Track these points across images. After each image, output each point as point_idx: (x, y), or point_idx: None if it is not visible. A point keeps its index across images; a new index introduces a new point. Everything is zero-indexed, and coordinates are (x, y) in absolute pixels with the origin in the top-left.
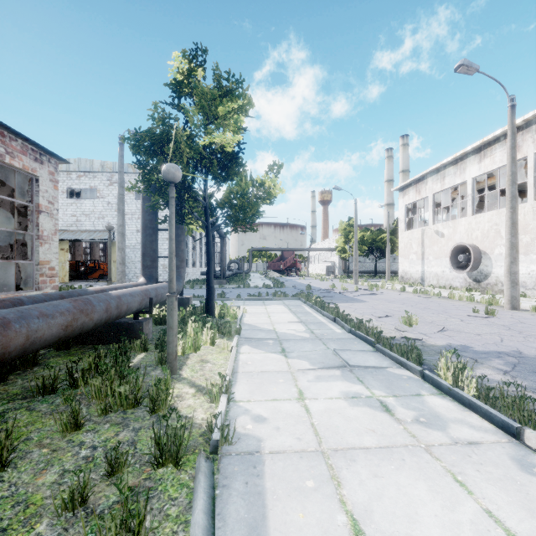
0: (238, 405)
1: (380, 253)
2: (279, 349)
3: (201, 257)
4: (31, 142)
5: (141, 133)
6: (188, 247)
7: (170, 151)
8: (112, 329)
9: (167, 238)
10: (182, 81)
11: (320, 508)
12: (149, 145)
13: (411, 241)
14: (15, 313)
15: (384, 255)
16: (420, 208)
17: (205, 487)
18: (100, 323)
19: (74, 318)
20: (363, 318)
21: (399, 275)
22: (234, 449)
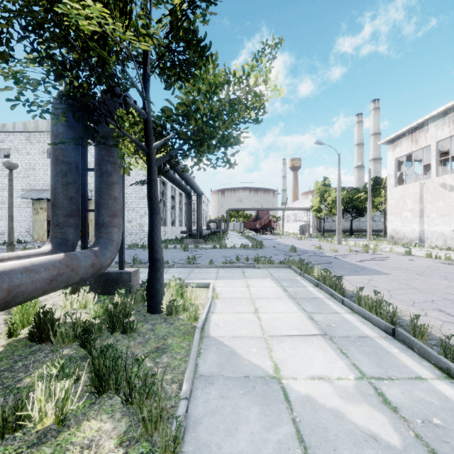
0: None
1: (356, 212)
2: None
3: (181, 216)
4: None
5: None
6: (166, 206)
7: None
8: None
9: (143, 196)
10: None
11: None
12: None
13: (405, 197)
14: None
15: (361, 214)
16: (412, 161)
17: None
18: None
19: None
20: (439, 323)
21: (388, 235)
22: None
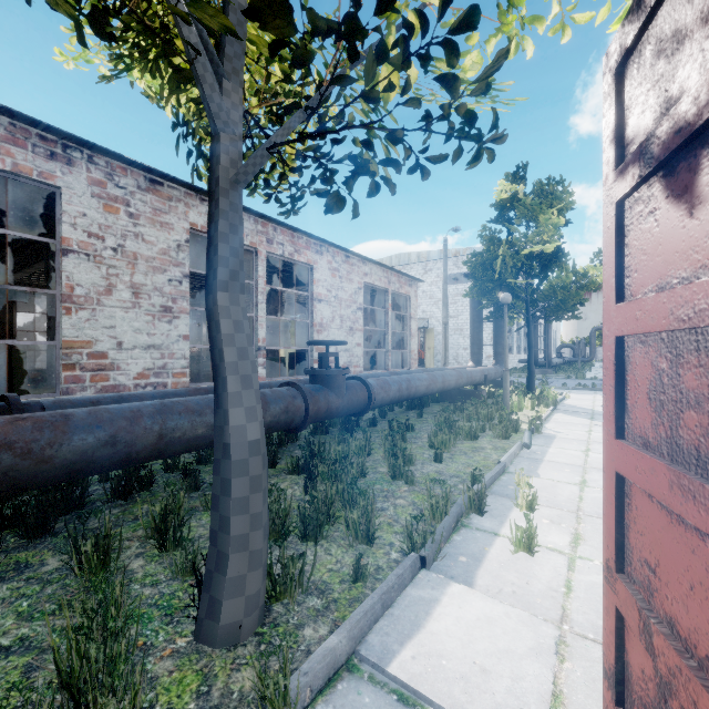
0: (546, 428)
1: None
2: (588, 417)
3: (518, 341)
4: (409, 276)
5: (478, 261)
6: None
7: (497, 265)
8: (461, 394)
9: None
10: (505, 204)
11: (575, 446)
12: (481, 263)
13: None
14: (443, 373)
15: None
16: None
17: (528, 433)
18: (464, 385)
19: (458, 379)
20: None
21: None
22: (541, 434)
